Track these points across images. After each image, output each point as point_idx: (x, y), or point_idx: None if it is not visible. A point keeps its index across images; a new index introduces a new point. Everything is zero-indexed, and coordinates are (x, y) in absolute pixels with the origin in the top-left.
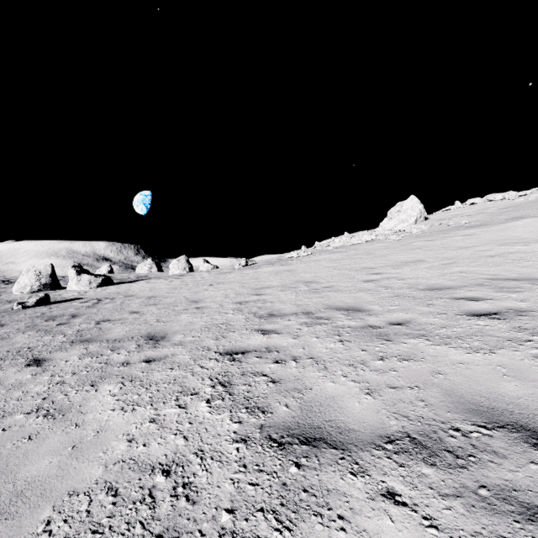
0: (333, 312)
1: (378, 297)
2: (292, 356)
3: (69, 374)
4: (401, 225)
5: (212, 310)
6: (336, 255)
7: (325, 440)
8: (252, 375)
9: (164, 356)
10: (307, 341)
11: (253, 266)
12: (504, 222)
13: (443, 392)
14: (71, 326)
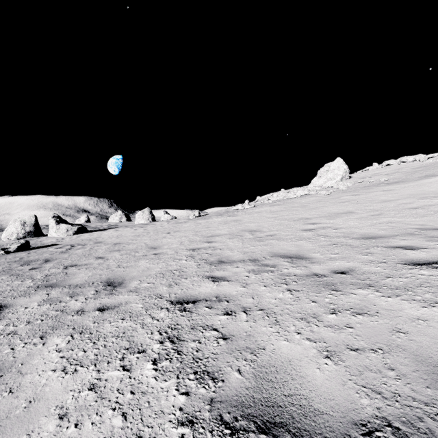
0: (277, 259)
1: (318, 245)
2: (242, 306)
3: (23, 323)
4: (329, 182)
5: (167, 256)
6: (275, 207)
7: (287, 426)
8: (202, 329)
9: (118, 304)
10: (255, 290)
11: (205, 216)
12: (419, 179)
13: (412, 357)
14: (41, 271)
